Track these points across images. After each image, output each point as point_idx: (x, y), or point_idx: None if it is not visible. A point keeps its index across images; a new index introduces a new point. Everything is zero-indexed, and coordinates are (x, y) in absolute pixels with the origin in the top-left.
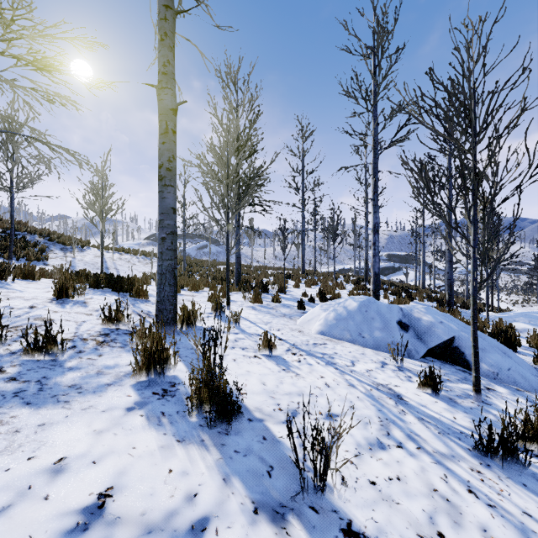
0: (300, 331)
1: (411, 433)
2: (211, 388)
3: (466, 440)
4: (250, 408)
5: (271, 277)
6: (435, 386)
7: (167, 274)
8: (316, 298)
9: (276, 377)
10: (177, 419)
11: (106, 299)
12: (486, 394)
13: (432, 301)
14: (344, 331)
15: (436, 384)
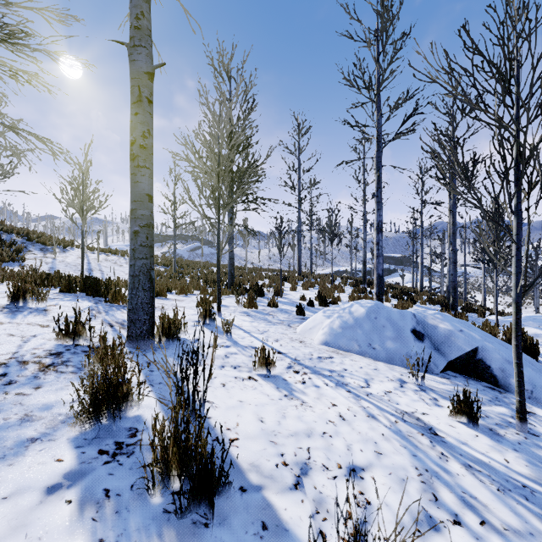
0: (301, 342)
1: (464, 494)
2: (182, 454)
3: (535, 501)
4: (243, 465)
5: (266, 280)
6: (472, 414)
7: (141, 276)
8: (315, 302)
9: (276, 409)
10: (129, 501)
11: (74, 306)
12: (527, 420)
13: (434, 304)
14: (351, 341)
15: (474, 412)
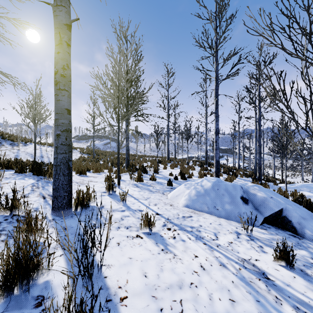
0: (171, 205)
1: None
2: None
3: None
4: None
5: (148, 162)
6: (289, 260)
7: (61, 165)
8: (178, 177)
9: (156, 263)
10: None
11: (21, 183)
12: None
13: (247, 177)
14: (203, 205)
15: (291, 259)
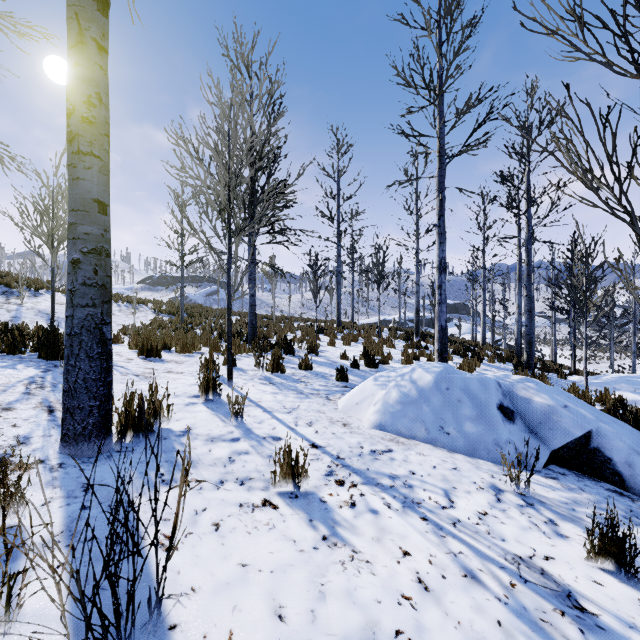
0: (345, 424)
1: None
2: None
3: None
4: None
5: (297, 332)
6: (624, 558)
7: (84, 335)
8: (360, 362)
9: (308, 575)
10: None
11: (3, 377)
12: None
13: (504, 362)
14: (415, 423)
15: (629, 556)
